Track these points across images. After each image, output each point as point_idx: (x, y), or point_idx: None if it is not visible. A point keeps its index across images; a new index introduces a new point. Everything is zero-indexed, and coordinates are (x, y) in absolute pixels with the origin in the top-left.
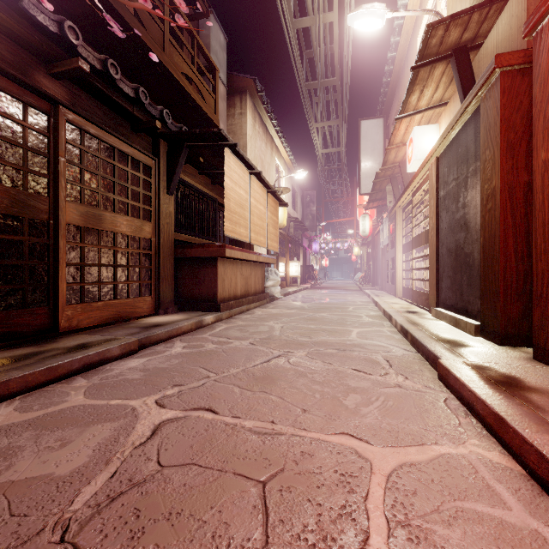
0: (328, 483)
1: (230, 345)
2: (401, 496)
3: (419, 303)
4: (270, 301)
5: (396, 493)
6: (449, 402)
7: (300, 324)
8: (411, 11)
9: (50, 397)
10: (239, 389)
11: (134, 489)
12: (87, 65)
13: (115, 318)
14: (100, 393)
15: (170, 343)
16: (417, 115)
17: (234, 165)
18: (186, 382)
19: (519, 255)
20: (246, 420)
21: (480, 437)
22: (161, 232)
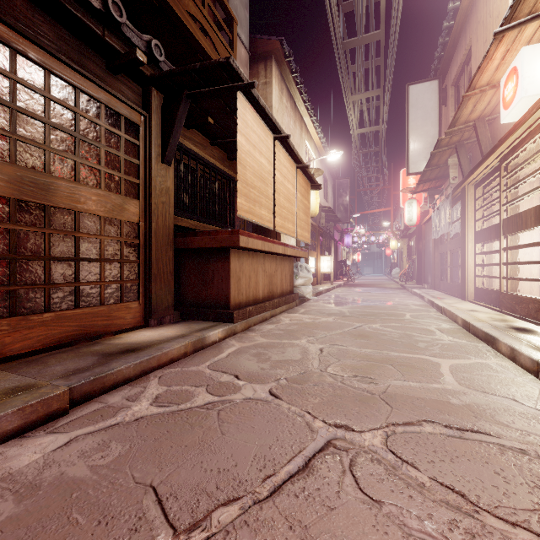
0: None
1: (235, 396)
2: None
3: (521, 313)
4: (300, 303)
5: None
6: None
7: (347, 346)
8: None
9: None
10: None
11: None
12: None
13: (76, 336)
14: None
15: (139, 386)
16: (529, 26)
17: (252, 121)
18: None
19: None
20: None
21: None
22: (153, 214)
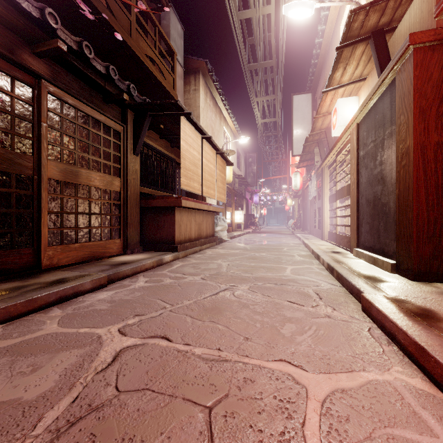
0: (268, 409)
1: (184, 280)
2: (335, 422)
3: (342, 244)
4: (219, 243)
5: (331, 419)
6: (372, 331)
7: (243, 262)
8: (336, 2)
9: (28, 326)
10: (191, 318)
11: (92, 414)
12: (65, 45)
13: (89, 257)
14: (72, 322)
15: (134, 278)
16: (340, 89)
17: (189, 130)
18: (146, 312)
19: (430, 204)
20: (196, 347)
21: (403, 364)
22: (128, 186)
